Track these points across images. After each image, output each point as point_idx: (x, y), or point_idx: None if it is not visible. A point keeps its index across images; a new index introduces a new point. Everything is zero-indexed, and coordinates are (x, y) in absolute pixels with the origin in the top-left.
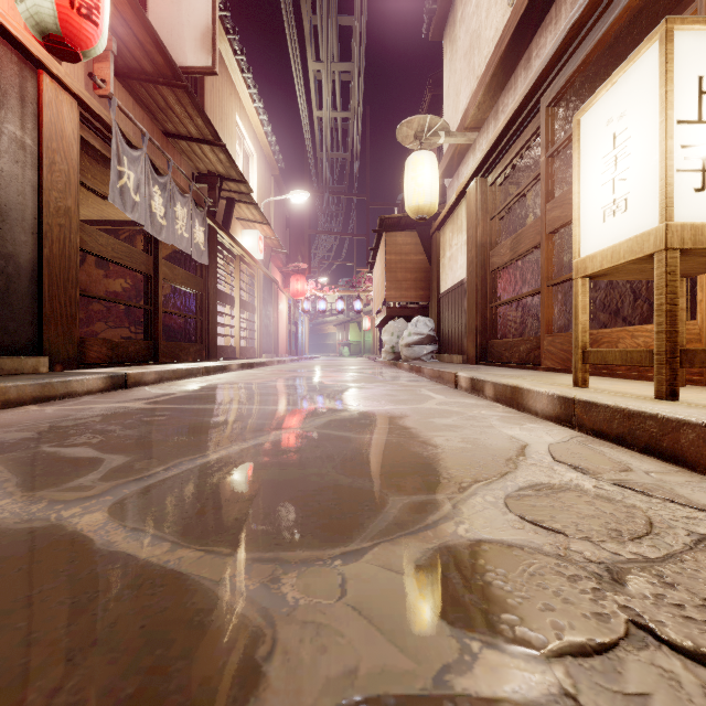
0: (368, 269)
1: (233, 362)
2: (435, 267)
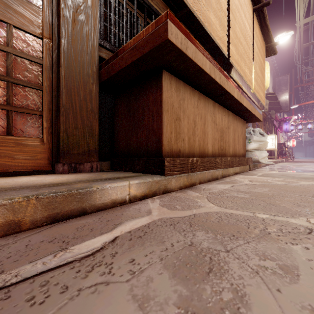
0: None
1: None
2: None
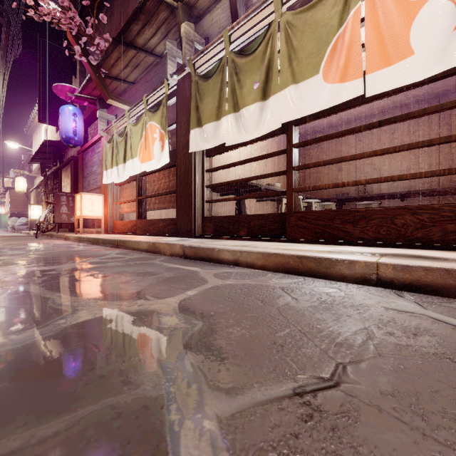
0: (3, 193)
1: None
2: (29, 203)
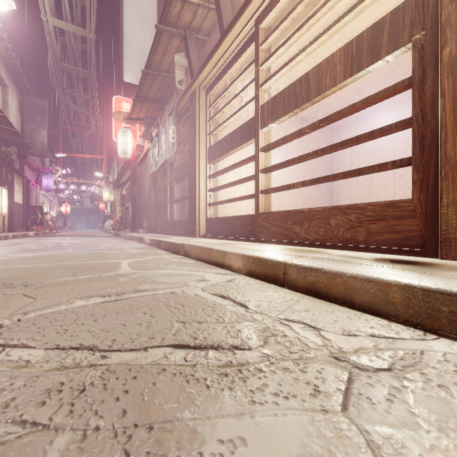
0: None
1: (160, 237)
2: None
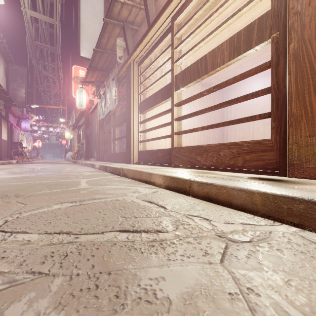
0: None
1: (106, 164)
2: None
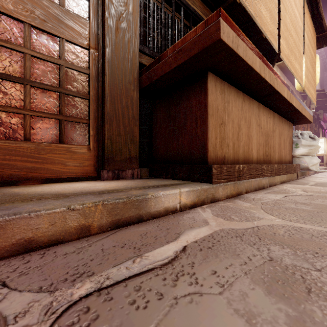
0: None
1: None
2: None
